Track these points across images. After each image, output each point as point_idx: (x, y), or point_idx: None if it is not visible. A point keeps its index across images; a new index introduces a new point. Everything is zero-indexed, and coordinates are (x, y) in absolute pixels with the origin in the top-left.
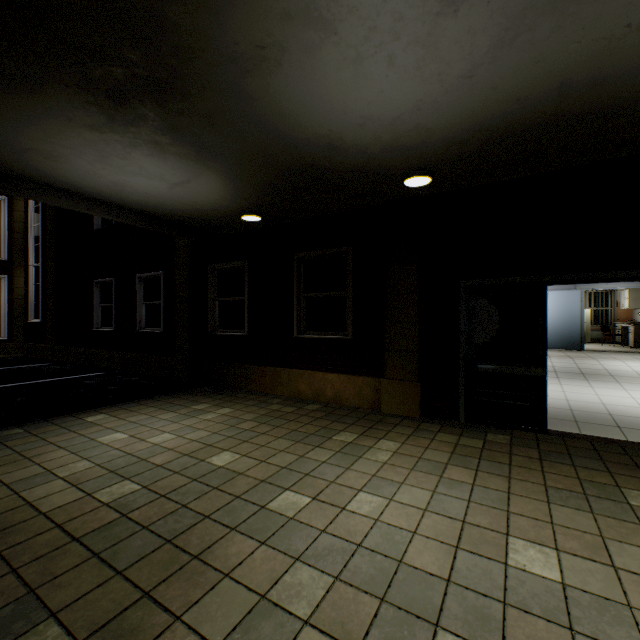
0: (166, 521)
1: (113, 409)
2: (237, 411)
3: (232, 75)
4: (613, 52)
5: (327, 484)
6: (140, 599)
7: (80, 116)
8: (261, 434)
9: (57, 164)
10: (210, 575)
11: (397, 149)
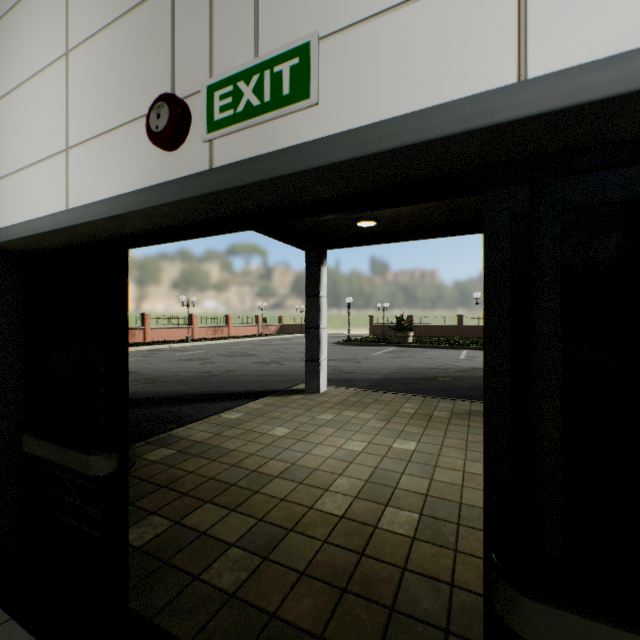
0: None
1: None
2: None
3: None
4: None
5: None
6: None
7: None
8: None
9: None
10: None
11: None
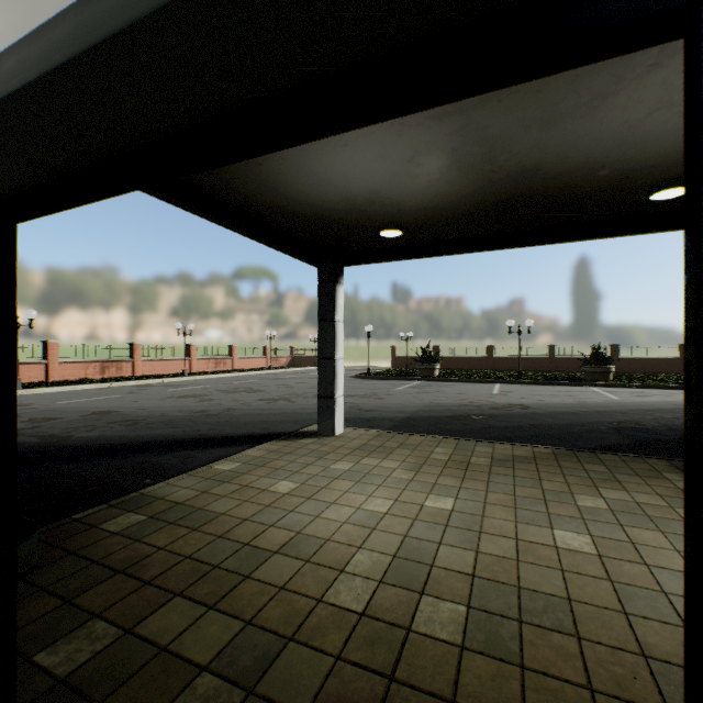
0: None
1: None
2: None
3: None
4: None
5: None
6: None
7: None
8: None
9: None
10: None
11: None
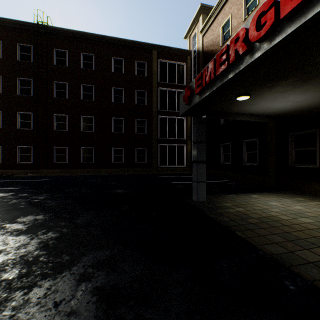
0: None
1: (256, 194)
2: None
3: None
4: None
5: None
6: None
7: (281, 90)
8: None
9: (252, 106)
10: None
11: None
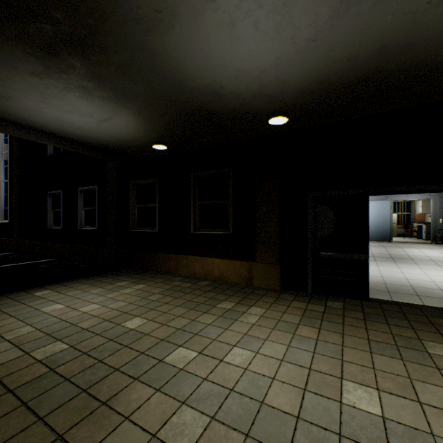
0: (84, 374)
1: (56, 286)
2: (149, 286)
3: (137, 33)
4: (417, 23)
5: (210, 341)
6: (54, 441)
7: (22, 64)
8: (165, 304)
9: (9, 103)
10: (113, 418)
11: (263, 96)
